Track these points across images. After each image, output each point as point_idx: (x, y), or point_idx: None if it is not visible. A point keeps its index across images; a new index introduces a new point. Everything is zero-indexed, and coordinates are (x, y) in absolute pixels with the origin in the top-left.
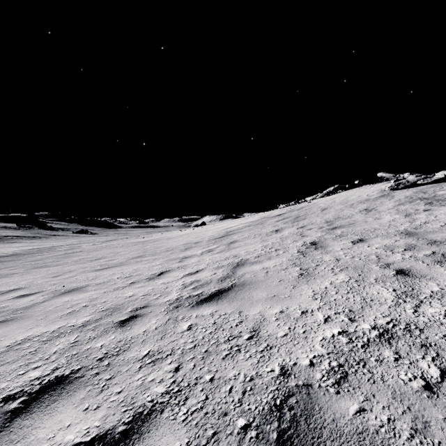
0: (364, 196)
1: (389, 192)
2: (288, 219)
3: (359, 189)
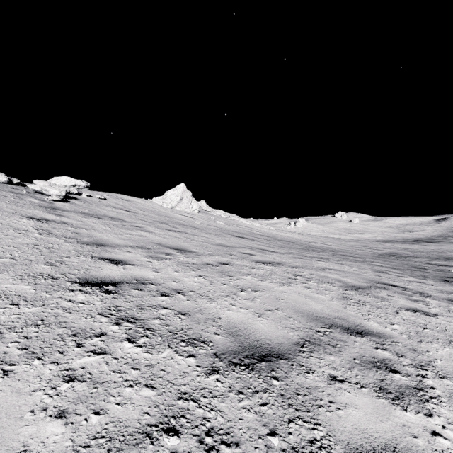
0: None
1: None
2: None
3: None
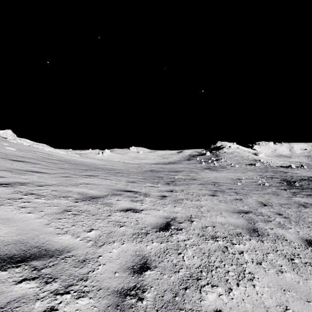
0: None
1: None
2: None
3: None
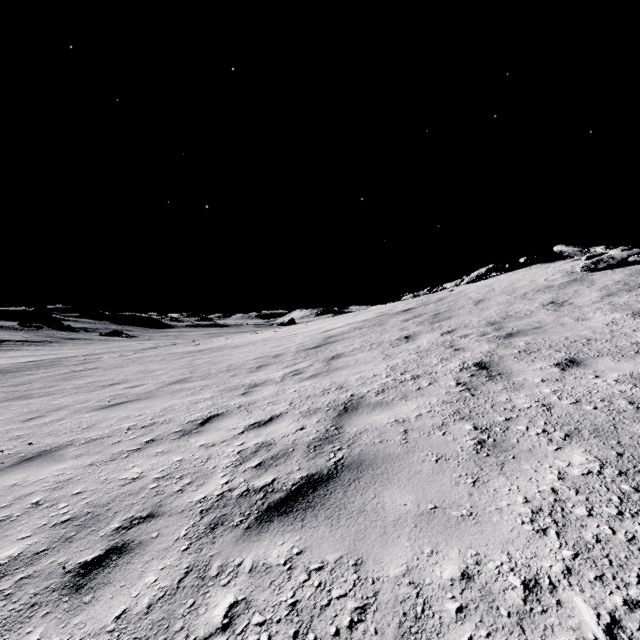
0: (542, 282)
1: (583, 275)
2: (423, 317)
3: (527, 270)
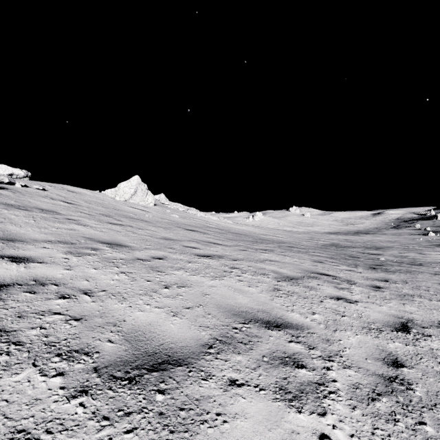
0: None
1: None
2: None
3: None
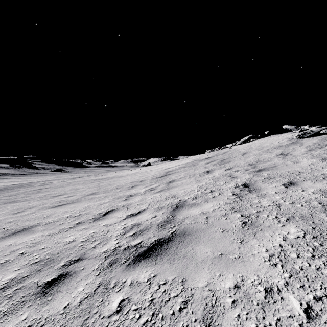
0: (276, 143)
1: (297, 140)
2: (216, 161)
3: (269, 138)
